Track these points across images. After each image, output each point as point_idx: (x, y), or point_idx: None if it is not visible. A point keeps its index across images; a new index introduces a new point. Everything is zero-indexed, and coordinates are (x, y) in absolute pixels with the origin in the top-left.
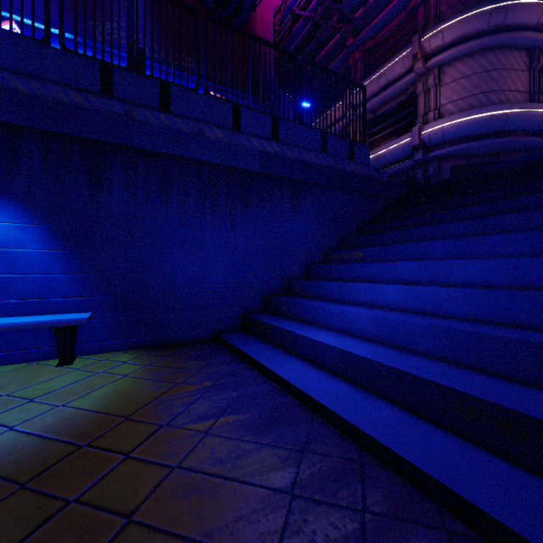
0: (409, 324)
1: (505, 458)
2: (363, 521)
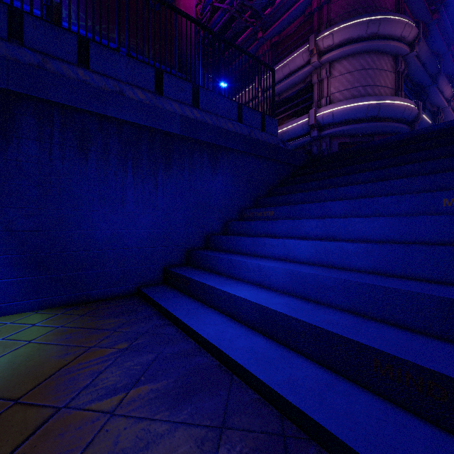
0: (320, 278)
1: (425, 419)
2: None
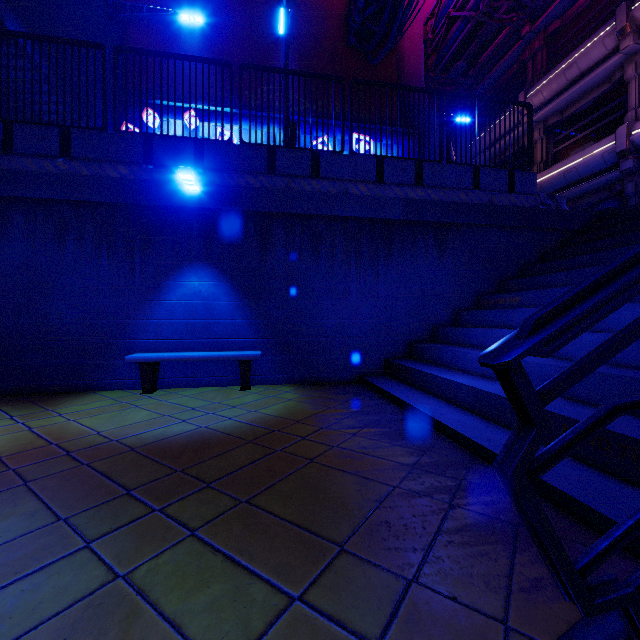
0: (542, 366)
1: (596, 468)
2: (460, 483)
